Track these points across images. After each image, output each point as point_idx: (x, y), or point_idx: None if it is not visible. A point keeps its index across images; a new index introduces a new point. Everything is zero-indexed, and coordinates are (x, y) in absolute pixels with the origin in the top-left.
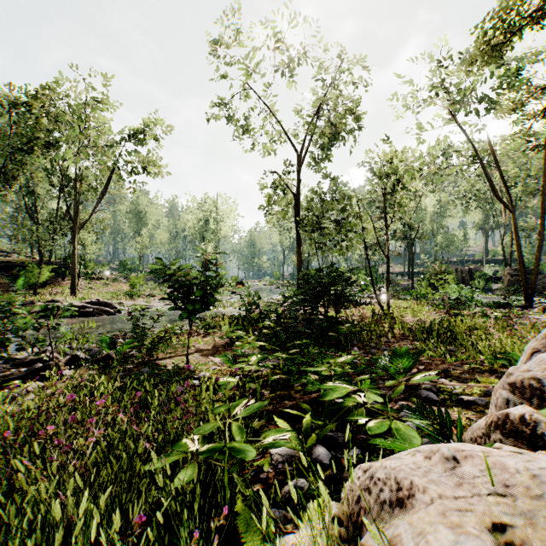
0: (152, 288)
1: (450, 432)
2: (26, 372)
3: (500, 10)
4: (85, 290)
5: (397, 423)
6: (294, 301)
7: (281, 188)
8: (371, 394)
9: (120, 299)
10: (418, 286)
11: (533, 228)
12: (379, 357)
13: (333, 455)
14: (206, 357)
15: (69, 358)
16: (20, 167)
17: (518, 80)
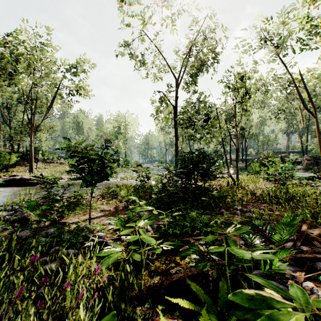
0: None
1: None
2: None
3: None
4: (41, 169)
5: None
6: (175, 174)
7: (165, 103)
8: None
9: (62, 174)
10: (253, 166)
11: (320, 131)
12: (251, 220)
13: None
14: (106, 217)
15: None
16: None
17: None
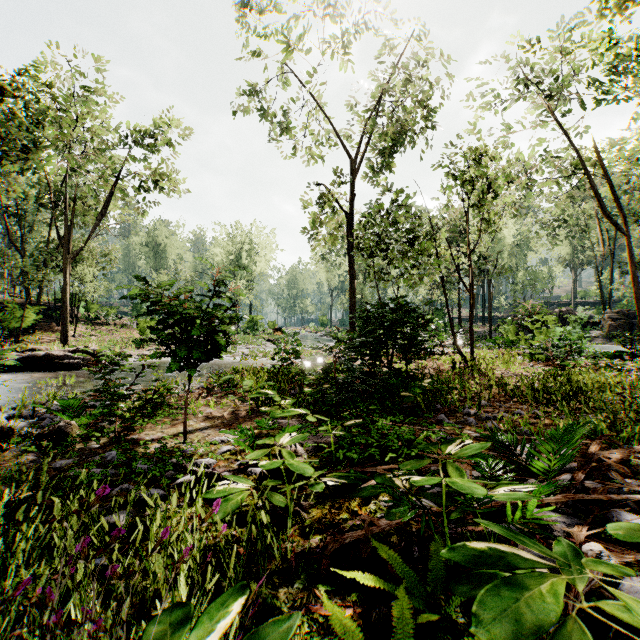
0: None
1: None
2: None
3: None
4: (85, 338)
5: None
6: (350, 346)
7: (330, 206)
8: None
9: (125, 348)
10: (504, 331)
11: (639, 261)
12: (496, 435)
13: None
14: (216, 429)
15: None
16: None
17: (639, 61)
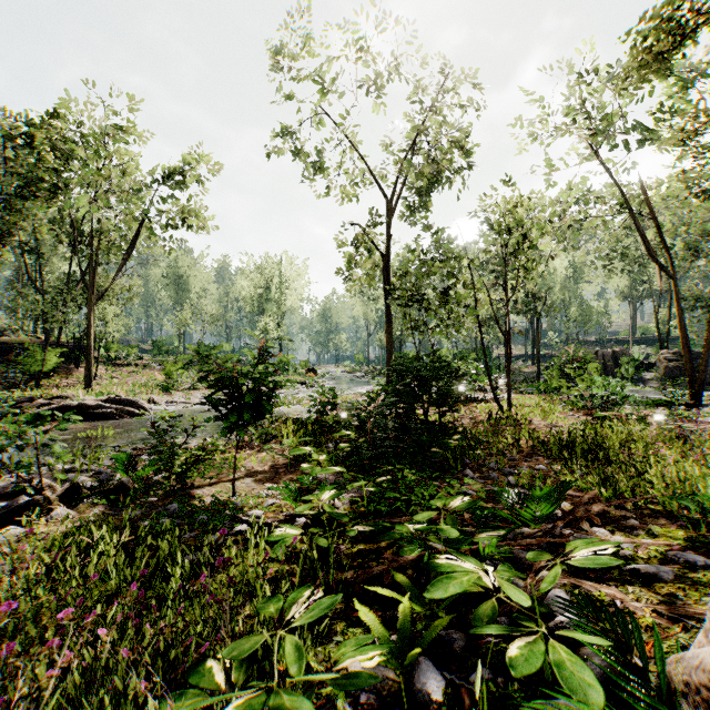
0: (194, 378)
1: (644, 662)
2: (2, 511)
3: (670, 1)
4: (106, 380)
5: (556, 648)
6: (383, 404)
7: (366, 247)
8: (509, 586)
9: (151, 393)
10: (548, 376)
11: (698, 298)
12: (504, 491)
13: (447, 678)
14: (260, 483)
15: (67, 488)
16: (17, 218)
17: (683, 102)
